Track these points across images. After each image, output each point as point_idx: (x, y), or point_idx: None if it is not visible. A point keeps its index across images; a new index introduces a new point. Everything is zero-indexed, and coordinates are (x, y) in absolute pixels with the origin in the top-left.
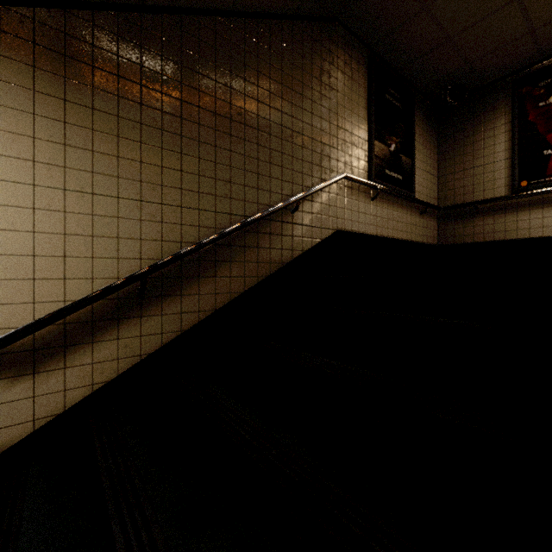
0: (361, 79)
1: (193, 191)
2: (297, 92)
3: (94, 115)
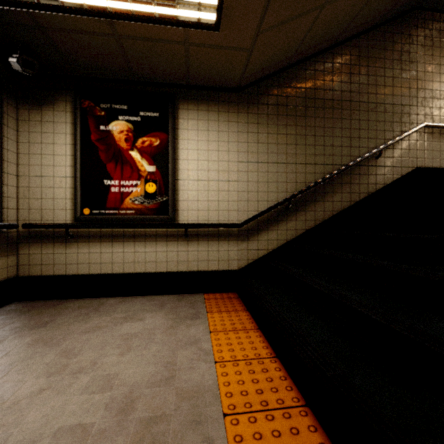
0: (443, 43)
1: (311, 154)
2: (379, 76)
3: (268, 126)
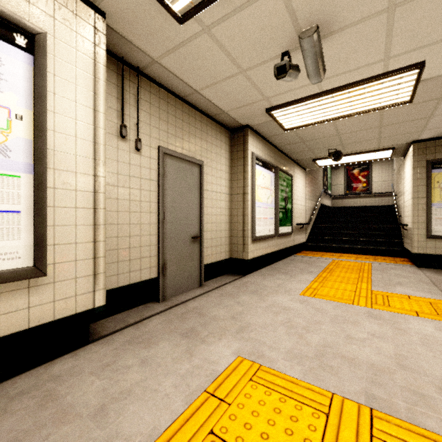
0: None
1: None
2: None
3: None
